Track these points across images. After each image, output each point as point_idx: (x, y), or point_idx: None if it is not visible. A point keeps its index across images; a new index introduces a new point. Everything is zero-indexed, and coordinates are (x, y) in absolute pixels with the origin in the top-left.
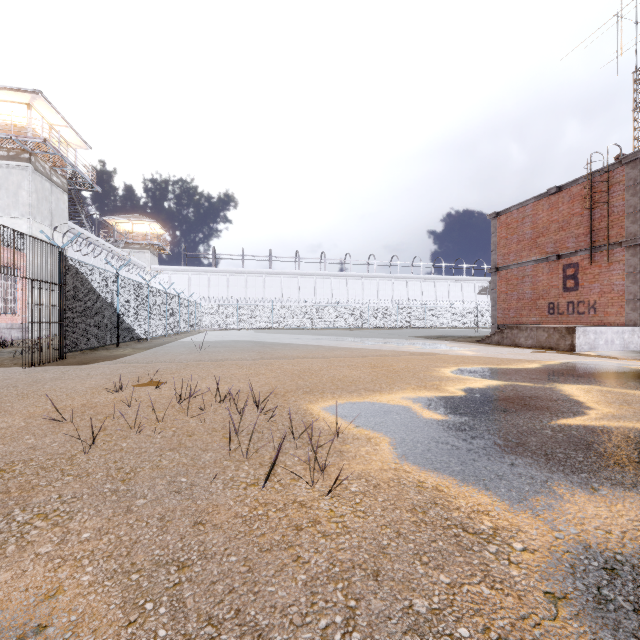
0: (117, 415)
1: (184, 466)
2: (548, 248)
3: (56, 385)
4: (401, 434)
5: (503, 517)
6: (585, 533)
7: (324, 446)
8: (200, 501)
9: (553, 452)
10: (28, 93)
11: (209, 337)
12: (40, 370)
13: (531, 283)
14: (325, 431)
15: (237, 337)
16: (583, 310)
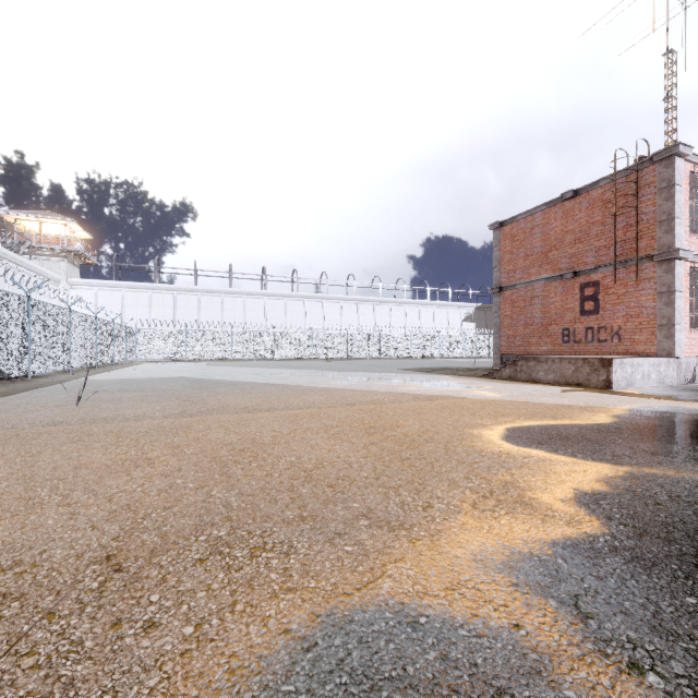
0: None
1: None
2: (562, 264)
3: None
4: None
5: None
6: None
7: None
8: None
9: None
10: None
11: (133, 373)
12: None
13: (541, 305)
14: None
15: (174, 372)
16: (605, 337)
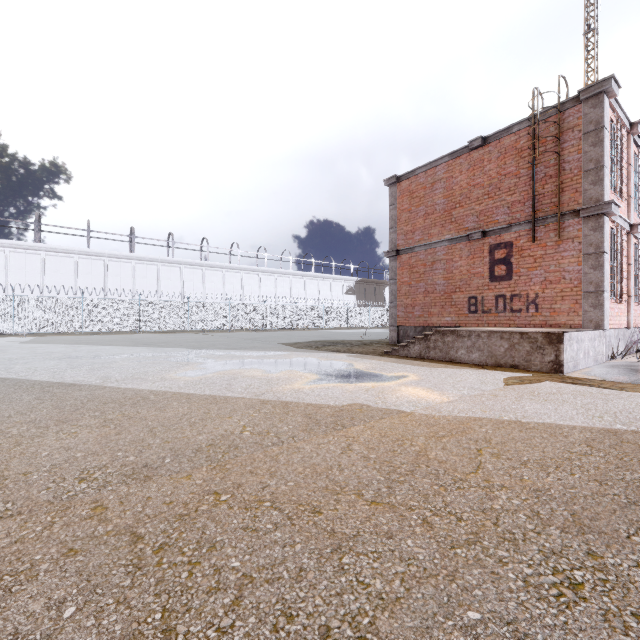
0: None
1: None
2: (468, 222)
3: None
4: None
5: None
6: None
7: None
8: None
9: None
10: None
11: None
12: None
13: (444, 270)
14: None
15: None
16: (519, 307)
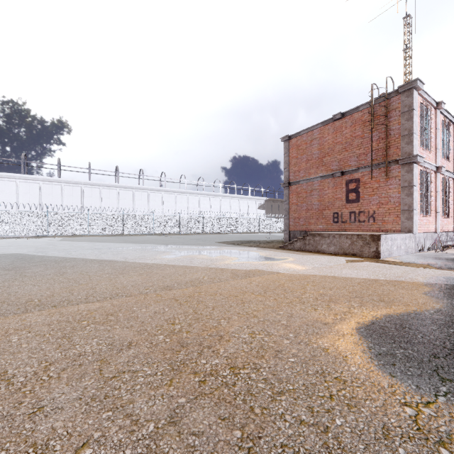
0: None
1: None
2: (333, 166)
3: None
4: None
5: None
6: None
7: None
8: None
9: None
10: None
11: None
12: None
13: (318, 196)
14: None
15: (16, 248)
16: (364, 219)
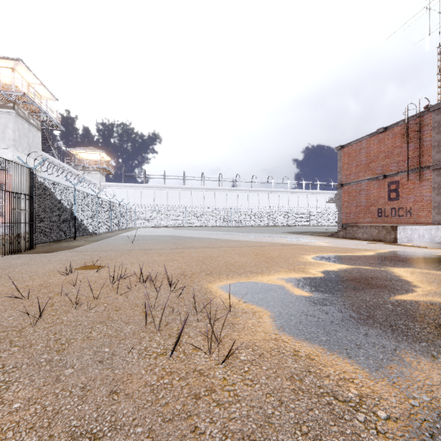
0: (64, 293)
1: (109, 337)
2: (377, 170)
3: (24, 269)
4: (278, 308)
5: (366, 384)
6: (436, 400)
7: (220, 319)
8: (117, 370)
9: (396, 323)
10: (12, 60)
11: (140, 232)
12: (15, 257)
13: (365, 195)
14: (221, 306)
15: (160, 232)
16: (402, 214)
